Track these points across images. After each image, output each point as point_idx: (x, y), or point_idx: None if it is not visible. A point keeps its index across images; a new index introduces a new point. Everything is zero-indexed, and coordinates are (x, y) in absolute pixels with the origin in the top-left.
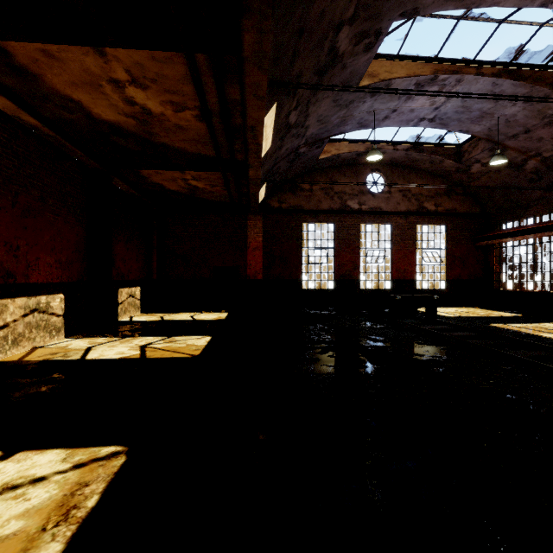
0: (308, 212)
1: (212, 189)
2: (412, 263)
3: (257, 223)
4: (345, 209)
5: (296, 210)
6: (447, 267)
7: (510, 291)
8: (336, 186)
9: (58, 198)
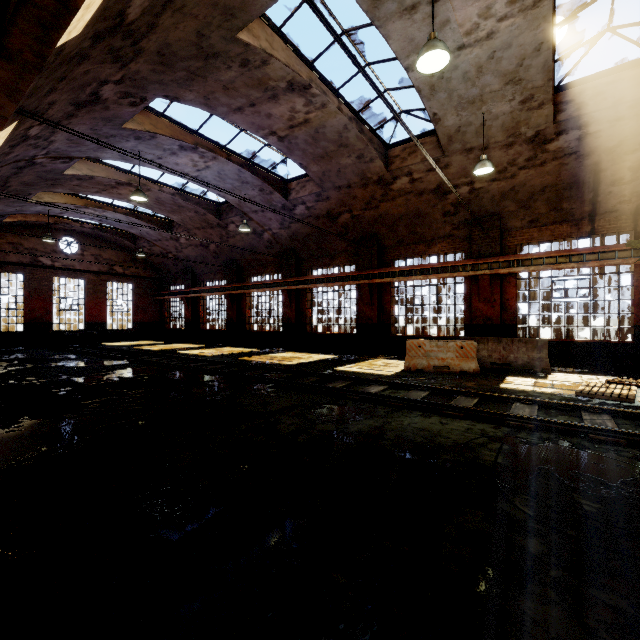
0: None
1: None
2: (104, 310)
3: None
4: (37, 263)
5: None
6: (133, 313)
7: (171, 329)
8: (27, 243)
9: None
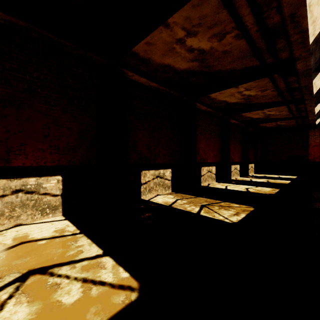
0: None
1: (289, 124)
2: None
3: (315, 133)
4: None
5: None
6: None
7: None
8: None
9: (238, 139)
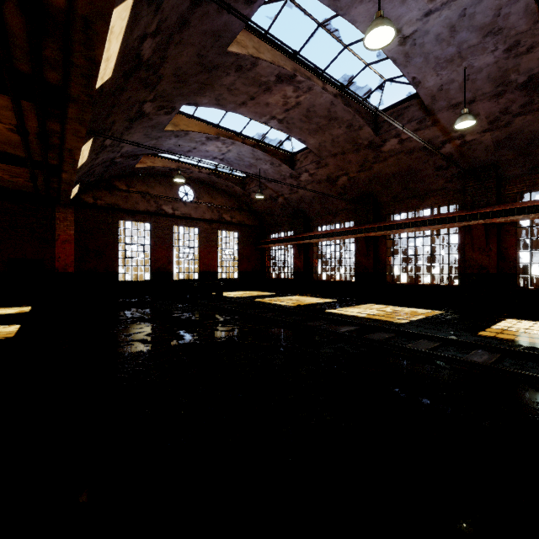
0: (126, 211)
1: (12, 179)
2: (215, 259)
3: (67, 216)
4: (160, 212)
5: (113, 208)
6: (238, 262)
7: (274, 279)
8: (153, 191)
9: None
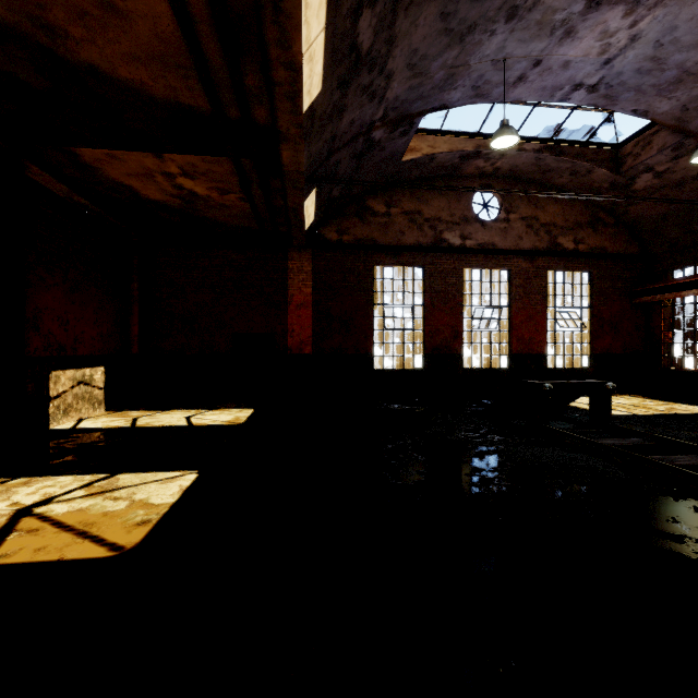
0: (384, 248)
1: (224, 200)
2: (541, 330)
3: (303, 265)
4: (440, 245)
5: (365, 245)
6: (591, 335)
7: (690, 372)
8: (427, 209)
9: None
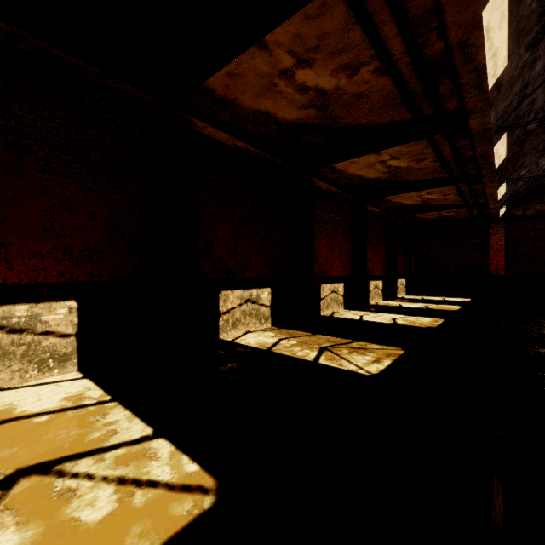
0: None
1: (459, 215)
2: None
3: (498, 230)
4: None
5: (543, 214)
6: None
7: None
8: None
9: (380, 238)
